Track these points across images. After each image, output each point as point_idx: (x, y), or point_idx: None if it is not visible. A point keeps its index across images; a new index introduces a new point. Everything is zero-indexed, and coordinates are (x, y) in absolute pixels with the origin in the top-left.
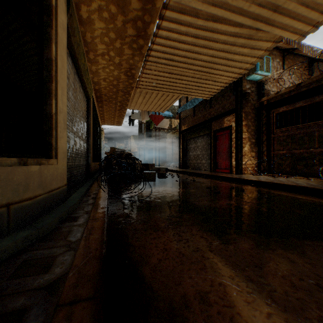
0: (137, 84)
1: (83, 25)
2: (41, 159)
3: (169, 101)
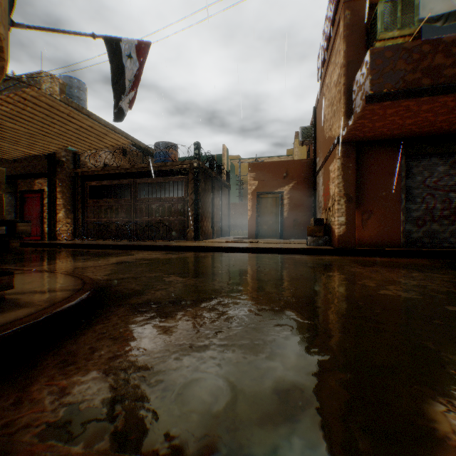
0: None
1: None
2: None
3: None
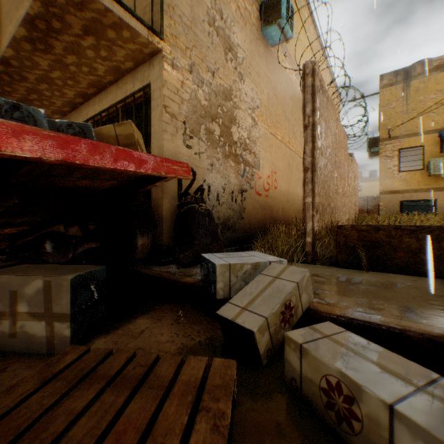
0: None
1: None
2: None
3: None
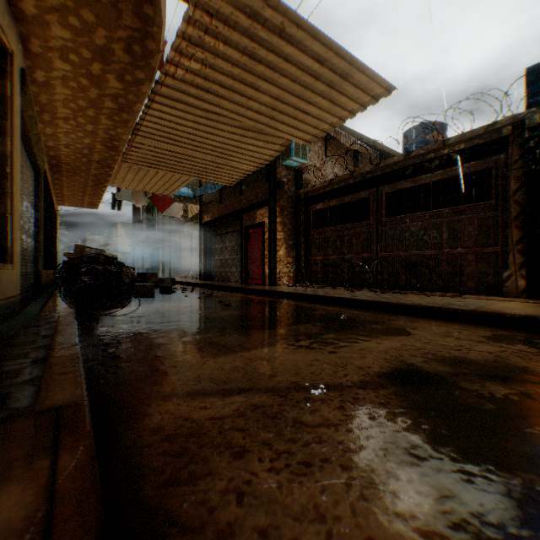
0: (123, 157)
1: (38, 86)
2: (1, 264)
3: (177, 183)
